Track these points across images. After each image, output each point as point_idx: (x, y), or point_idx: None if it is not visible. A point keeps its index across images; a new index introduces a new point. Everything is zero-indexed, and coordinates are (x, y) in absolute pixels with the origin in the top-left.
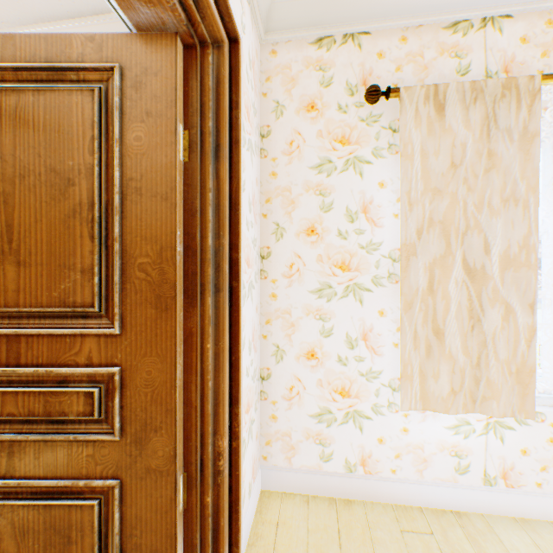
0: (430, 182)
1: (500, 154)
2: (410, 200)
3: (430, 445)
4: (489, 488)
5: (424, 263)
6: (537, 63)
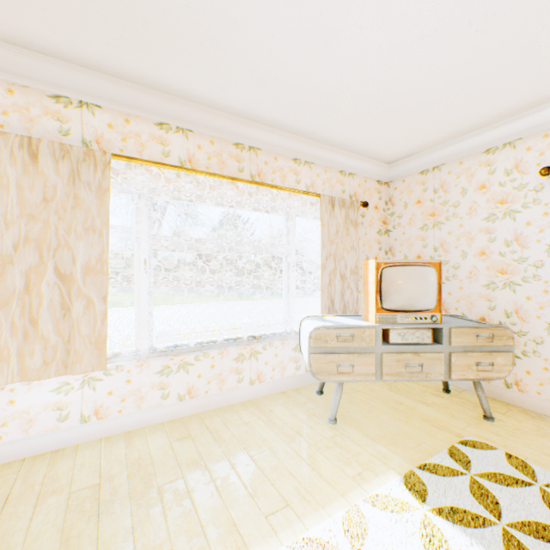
0: (27, 209)
1: (84, 198)
2: (8, 220)
3: (37, 407)
4: (86, 424)
5: (22, 270)
6: (119, 144)
